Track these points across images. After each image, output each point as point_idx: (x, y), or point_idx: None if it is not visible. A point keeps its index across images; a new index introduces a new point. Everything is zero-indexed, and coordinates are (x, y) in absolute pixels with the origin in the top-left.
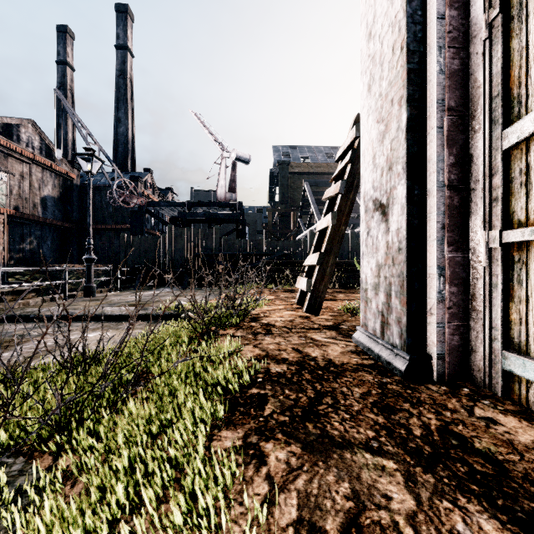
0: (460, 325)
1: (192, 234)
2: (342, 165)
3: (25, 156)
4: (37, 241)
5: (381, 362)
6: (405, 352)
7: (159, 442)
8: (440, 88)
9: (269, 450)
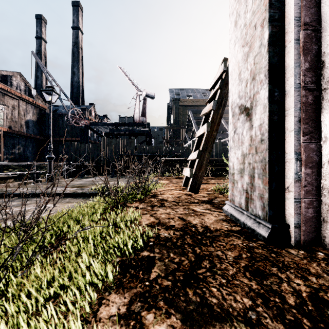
0: (313, 200)
1: (117, 142)
2: (214, 91)
3: (15, 95)
4: (22, 148)
5: (246, 229)
6: (267, 222)
7: (45, 311)
8: (297, 8)
9: (149, 323)
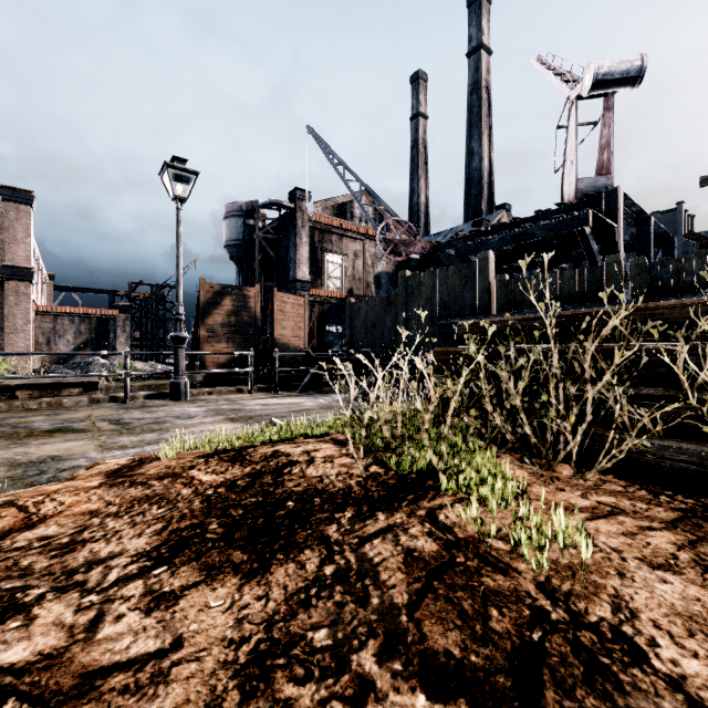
0: None
1: (436, 281)
2: None
3: (357, 233)
4: None
5: None
6: None
7: None
8: None
9: None
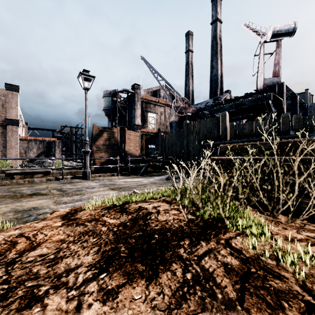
0: None
1: (201, 125)
2: None
3: (162, 103)
4: None
5: None
6: None
7: None
8: None
9: None
